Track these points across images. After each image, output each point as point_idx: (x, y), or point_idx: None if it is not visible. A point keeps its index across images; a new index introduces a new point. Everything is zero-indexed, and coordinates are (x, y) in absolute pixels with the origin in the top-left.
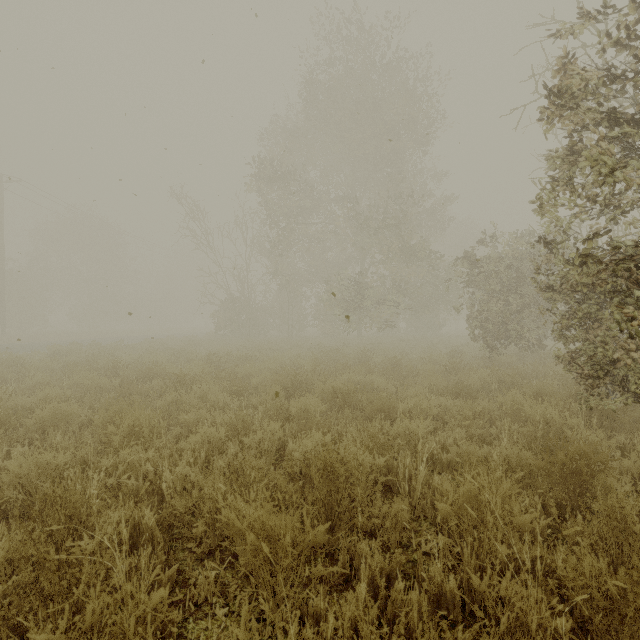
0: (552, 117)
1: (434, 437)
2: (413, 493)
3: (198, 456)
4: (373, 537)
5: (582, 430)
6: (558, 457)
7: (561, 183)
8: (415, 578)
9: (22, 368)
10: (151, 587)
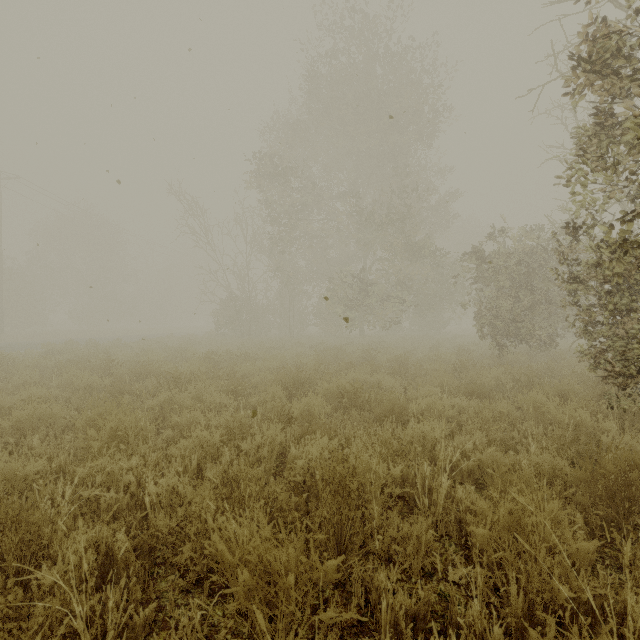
0: (583, 86)
1: (449, 441)
2: (434, 508)
3: (188, 464)
4: (391, 563)
5: (615, 434)
6: (606, 468)
7: (594, 159)
8: (444, 617)
9: (12, 367)
10: (122, 631)
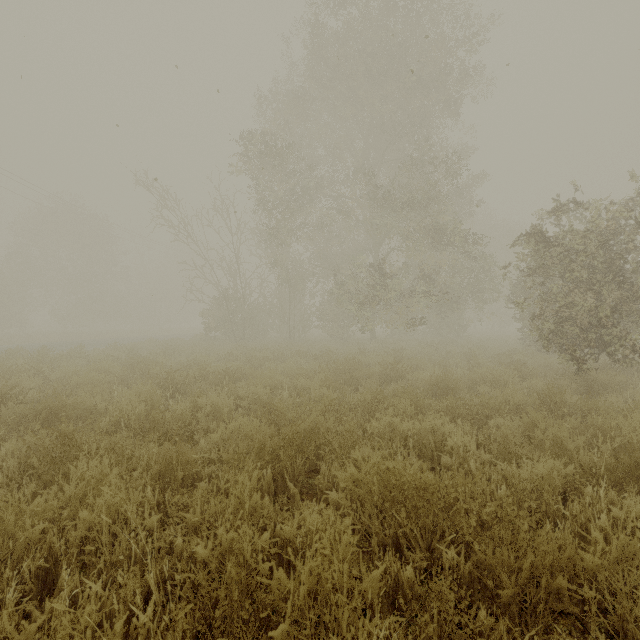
0: None
1: None
2: None
3: None
4: None
5: None
6: None
7: None
8: None
9: None
10: None
